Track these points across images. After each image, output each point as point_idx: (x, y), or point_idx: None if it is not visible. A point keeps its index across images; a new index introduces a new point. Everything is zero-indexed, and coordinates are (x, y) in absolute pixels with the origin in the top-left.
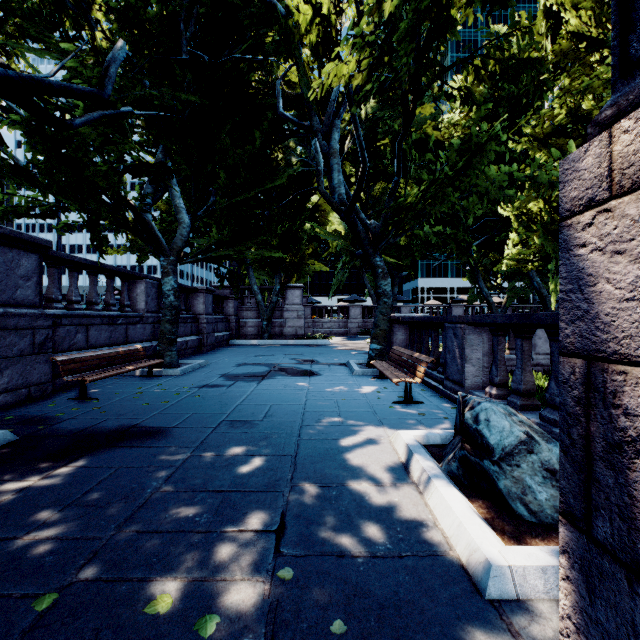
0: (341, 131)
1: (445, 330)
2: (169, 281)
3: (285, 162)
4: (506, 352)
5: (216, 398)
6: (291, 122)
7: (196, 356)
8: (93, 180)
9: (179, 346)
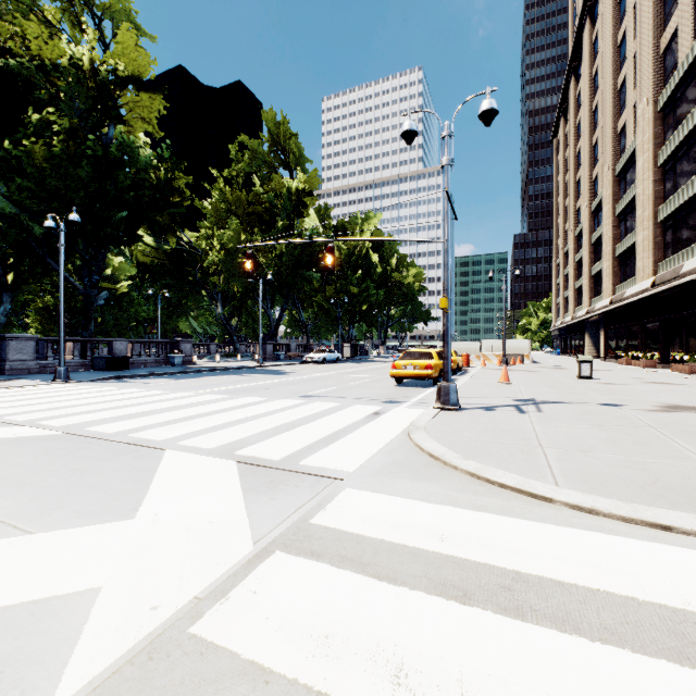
0: None
1: None
2: None
3: None
4: None
5: None
6: None
7: None
8: None
9: None
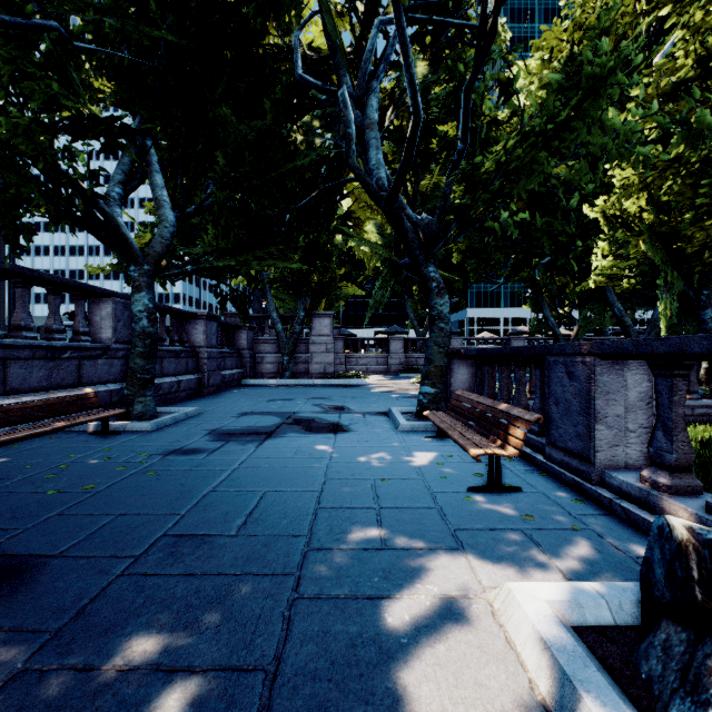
0: (380, 102)
1: (548, 367)
2: (141, 299)
3: (306, 145)
4: None
5: (179, 477)
6: (313, 87)
7: (191, 401)
8: (8, 141)
9: (167, 388)
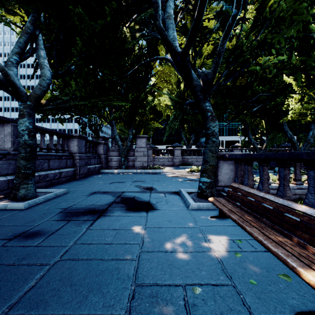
0: (174, 10)
1: None
2: (23, 122)
3: (131, 37)
4: (306, 182)
5: None
6: None
7: (67, 183)
8: None
9: (52, 176)
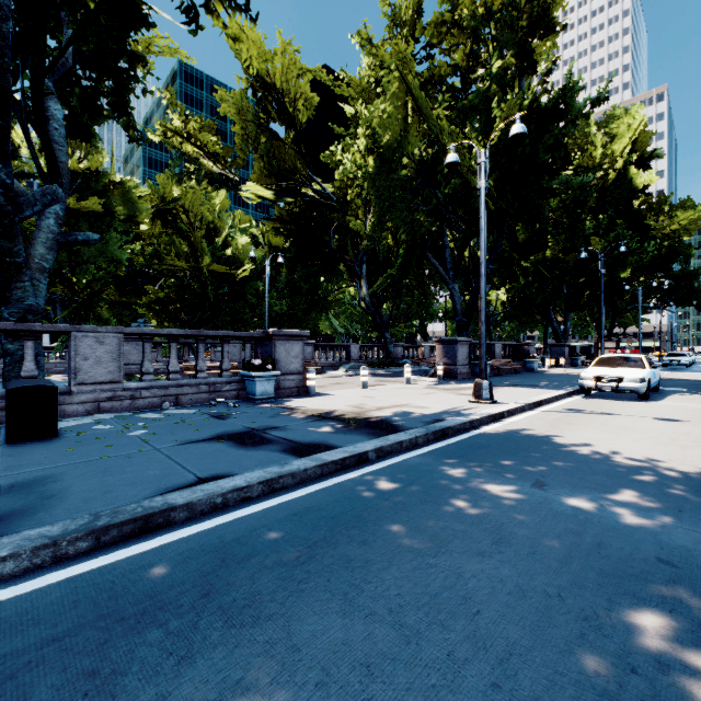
0: None
1: None
2: None
3: None
4: None
5: None
6: None
7: None
8: None
9: None
